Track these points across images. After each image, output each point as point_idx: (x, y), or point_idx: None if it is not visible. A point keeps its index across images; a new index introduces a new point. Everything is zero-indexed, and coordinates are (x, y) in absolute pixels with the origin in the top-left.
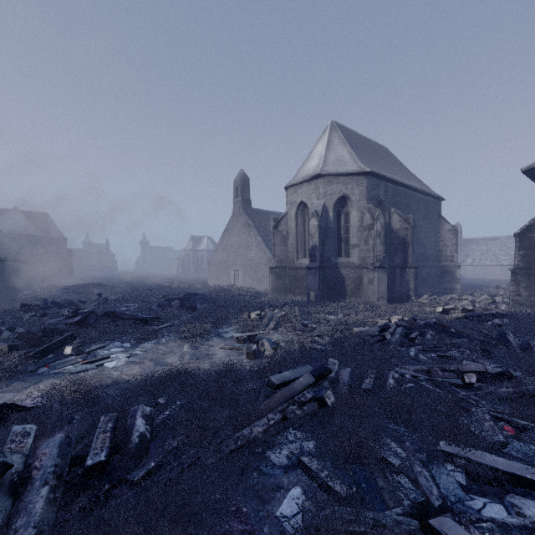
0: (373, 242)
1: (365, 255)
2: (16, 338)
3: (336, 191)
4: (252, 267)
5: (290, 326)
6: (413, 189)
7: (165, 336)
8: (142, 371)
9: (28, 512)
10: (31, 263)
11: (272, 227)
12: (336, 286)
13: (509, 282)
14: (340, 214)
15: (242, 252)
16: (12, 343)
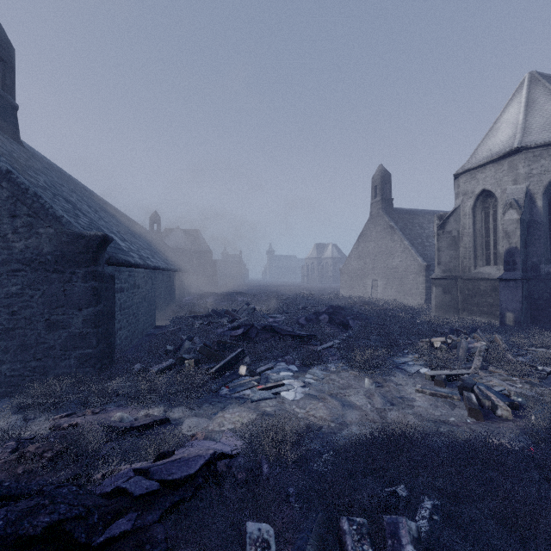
0: None
1: None
2: (197, 351)
3: (549, 168)
4: (396, 277)
5: (509, 367)
6: None
7: (328, 360)
8: (331, 414)
9: None
10: (189, 273)
11: (437, 227)
12: (549, 305)
13: None
14: None
15: (381, 259)
16: (194, 354)
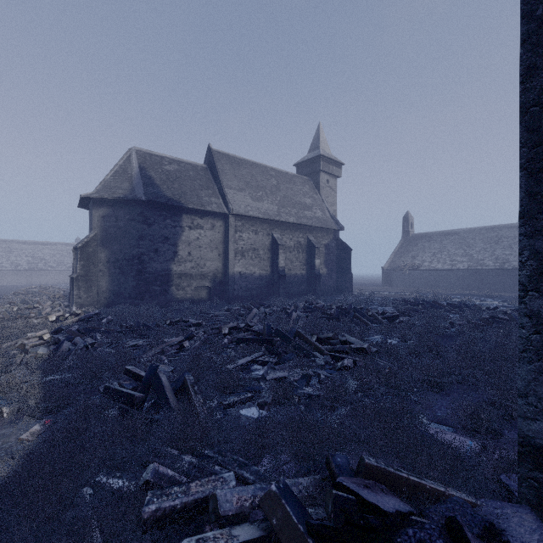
0: None
1: None
2: None
3: None
4: None
5: None
6: None
7: None
8: None
9: (290, 487)
10: None
11: None
12: None
13: (1, 289)
14: None
15: None
16: None
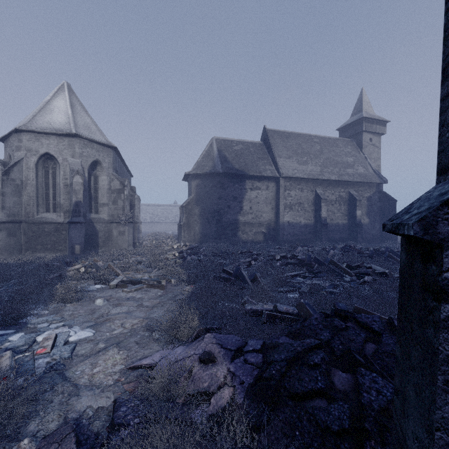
0: (123, 203)
1: (114, 213)
2: None
3: (91, 155)
4: None
5: (131, 269)
6: (126, 166)
7: None
8: (137, 318)
9: None
10: None
11: (2, 173)
12: (91, 239)
13: None
14: (91, 175)
15: None
16: None
